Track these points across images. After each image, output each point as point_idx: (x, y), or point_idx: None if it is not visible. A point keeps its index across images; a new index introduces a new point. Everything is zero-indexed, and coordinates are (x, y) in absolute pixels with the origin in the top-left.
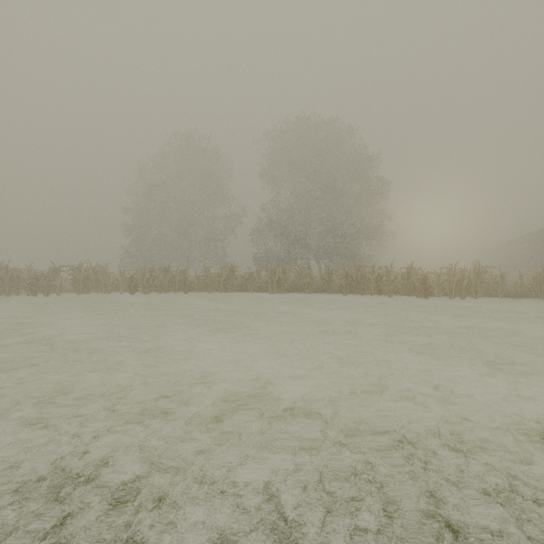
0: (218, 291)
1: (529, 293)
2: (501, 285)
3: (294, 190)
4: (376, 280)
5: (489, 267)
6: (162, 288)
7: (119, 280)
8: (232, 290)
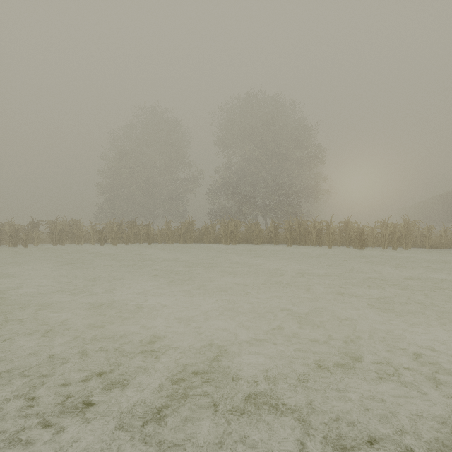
0: (178, 242)
1: (451, 244)
2: (427, 237)
3: (244, 156)
4: (317, 233)
5: (417, 221)
6: (129, 240)
7: (90, 233)
8: (190, 241)
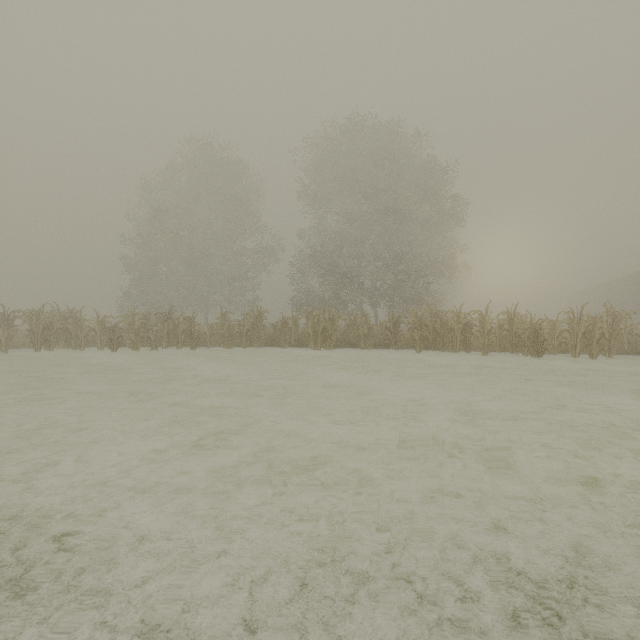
0: (240, 345)
1: None
2: None
3: (343, 213)
4: (462, 331)
5: (626, 312)
6: (159, 342)
7: (96, 331)
8: (259, 344)
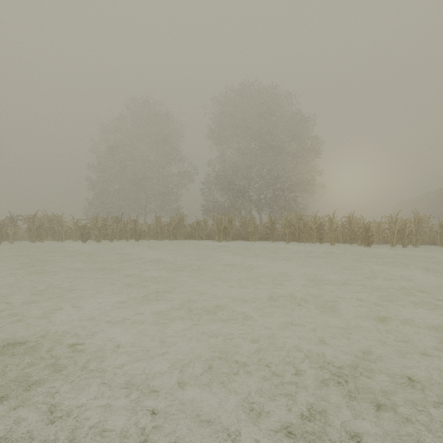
0: (168, 238)
1: None
2: (439, 233)
3: (238, 149)
4: (317, 229)
5: (427, 216)
6: (114, 236)
7: (72, 229)
8: (181, 238)
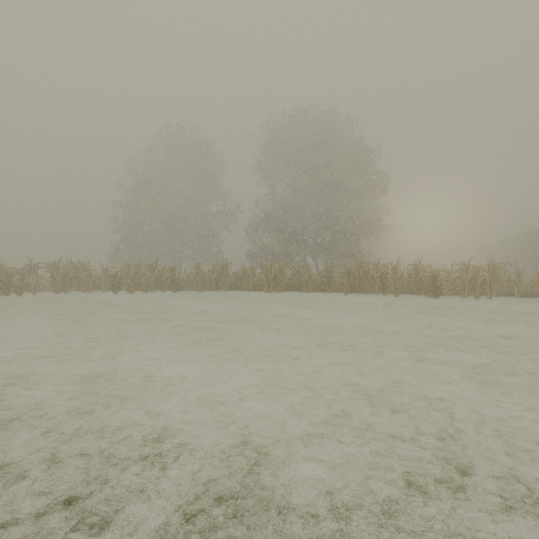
0: (210, 289)
1: None
2: (517, 283)
3: (290, 184)
4: (380, 278)
5: (504, 263)
6: (148, 287)
7: (101, 278)
8: (224, 288)
